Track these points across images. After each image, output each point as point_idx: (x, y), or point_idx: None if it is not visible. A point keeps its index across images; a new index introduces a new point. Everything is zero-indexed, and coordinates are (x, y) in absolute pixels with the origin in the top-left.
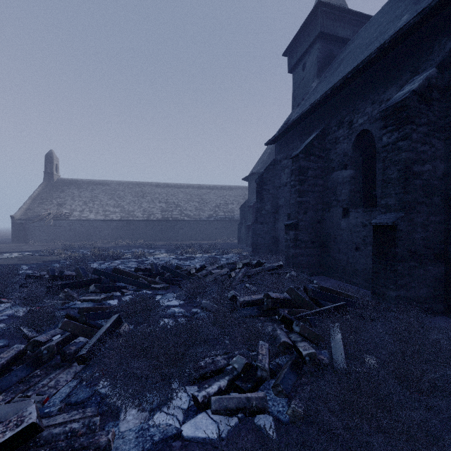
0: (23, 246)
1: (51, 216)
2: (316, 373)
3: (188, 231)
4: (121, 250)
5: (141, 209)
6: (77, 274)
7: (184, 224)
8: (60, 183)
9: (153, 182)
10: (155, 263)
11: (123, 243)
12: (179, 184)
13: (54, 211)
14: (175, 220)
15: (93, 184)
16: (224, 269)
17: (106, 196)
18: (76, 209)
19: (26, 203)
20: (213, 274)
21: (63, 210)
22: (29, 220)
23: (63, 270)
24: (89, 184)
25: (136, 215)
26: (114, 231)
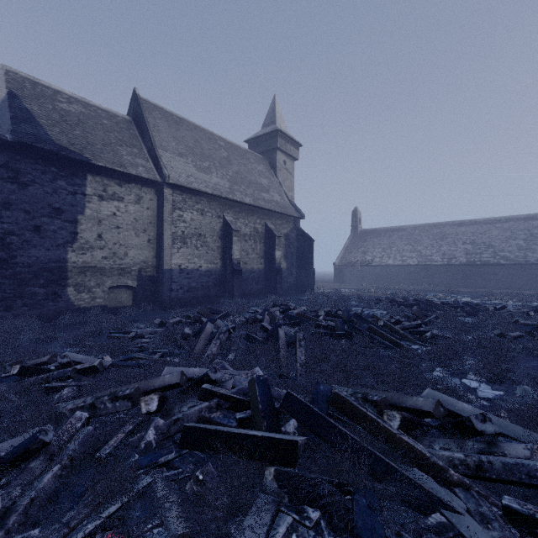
0: (343, 285)
1: (358, 263)
2: (535, 338)
3: (505, 277)
4: (422, 293)
5: (439, 253)
6: (404, 300)
7: (499, 269)
8: (362, 234)
9: (454, 221)
10: (456, 300)
11: (421, 288)
12: (492, 218)
13: (360, 258)
14: (484, 264)
15: (389, 231)
16: (523, 309)
17: (402, 242)
18: (376, 256)
19: (341, 253)
20: (510, 311)
21: (367, 257)
22: (344, 266)
23: (394, 298)
24: (386, 231)
25: (434, 260)
26: (411, 276)
